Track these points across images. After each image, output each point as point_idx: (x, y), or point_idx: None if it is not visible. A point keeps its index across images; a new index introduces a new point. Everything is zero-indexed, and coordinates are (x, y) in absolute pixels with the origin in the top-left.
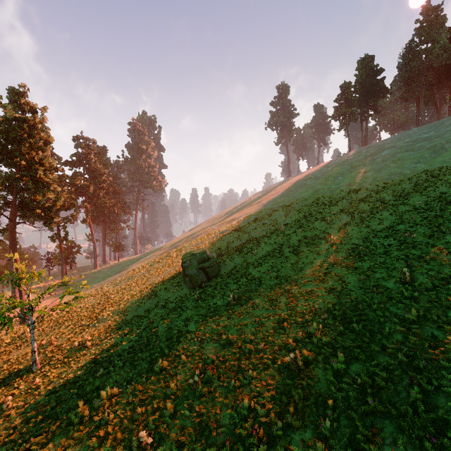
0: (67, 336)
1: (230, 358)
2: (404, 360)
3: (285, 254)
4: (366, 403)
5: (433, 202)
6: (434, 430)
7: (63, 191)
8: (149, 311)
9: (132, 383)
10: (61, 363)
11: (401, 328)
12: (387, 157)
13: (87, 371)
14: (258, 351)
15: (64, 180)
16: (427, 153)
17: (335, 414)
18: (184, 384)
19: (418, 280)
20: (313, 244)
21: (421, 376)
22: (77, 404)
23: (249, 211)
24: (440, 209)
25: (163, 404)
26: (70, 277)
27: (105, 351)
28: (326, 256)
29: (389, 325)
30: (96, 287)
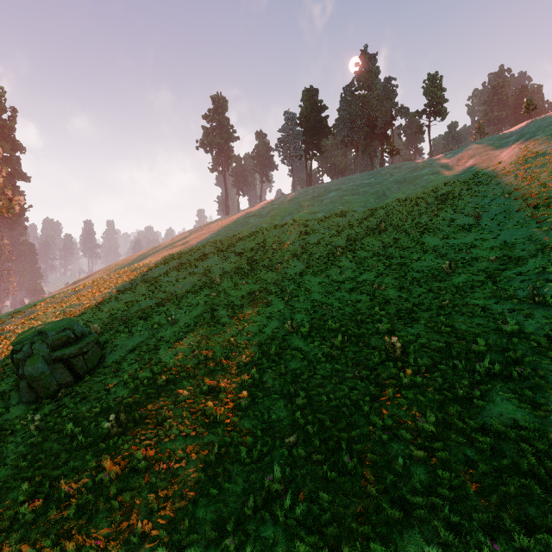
0: None
1: None
2: (451, 539)
3: (222, 319)
4: None
5: (390, 248)
6: None
7: None
8: None
9: None
10: None
11: (420, 454)
12: (335, 199)
13: None
14: None
15: None
16: (372, 198)
17: None
18: None
19: (411, 354)
20: (262, 302)
21: None
22: None
23: (169, 255)
24: (401, 256)
25: None
26: None
27: None
28: (281, 320)
29: (398, 447)
30: None
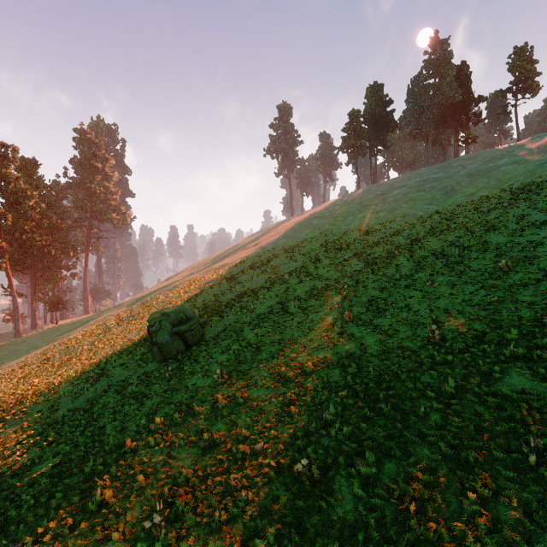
0: None
1: (213, 470)
2: (448, 452)
3: (290, 309)
4: (409, 526)
5: (450, 247)
6: None
7: None
8: (94, 400)
9: (44, 541)
10: None
11: (439, 406)
12: (398, 197)
13: None
14: (255, 454)
15: None
16: (438, 195)
17: None
18: (138, 528)
19: (449, 340)
20: (324, 296)
21: (473, 476)
22: None
23: (243, 255)
24: (459, 255)
25: None
26: None
27: (8, 479)
28: (339, 312)
29: (423, 402)
30: (12, 366)
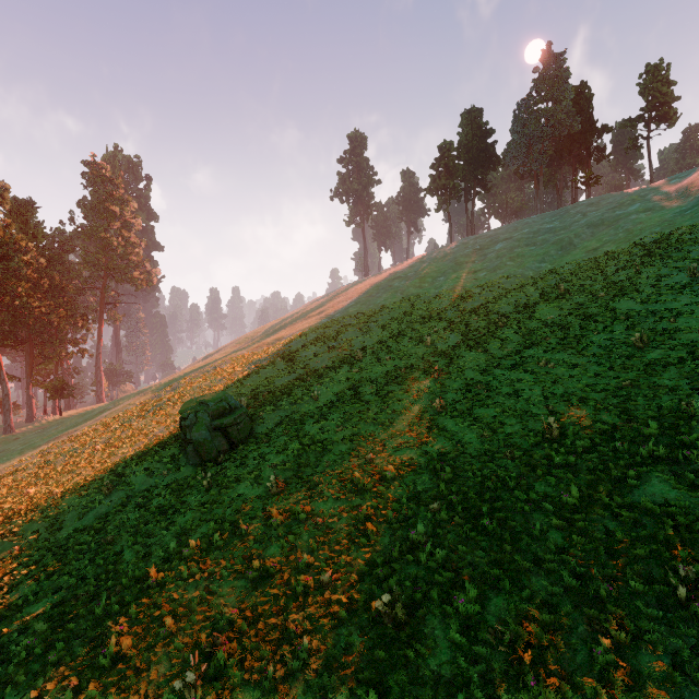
0: None
1: (266, 609)
2: (573, 583)
3: (365, 396)
4: (523, 682)
5: (568, 316)
6: None
7: None
8: (109, 517)
9: None
10: None
11: (559, 522)
12: (502, 252)
13: None
14: (321, 587)
15: None
16: (553, 250)
17: None
18: (166, 689)
19: (570, 436)
20: (409, 379)
21: (605, 614)
22: None
23: (305, 327)
24: (580, 326)
25: None
26: None
27: None
28: (429, 399)
29: (539, 517)
30: (1, 471)
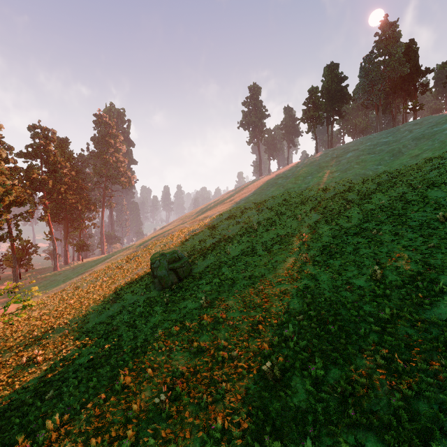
0: (14, 350)
1: (201, 368)
2: (382, 363)
3: (259, 252)
4: (347, 413)
5: (395, 201)
6: (419, 443)
7: (13, 184)
8: (113, 317)
9: (88, 407)
10: (3, 385)
11: (376, 328)
12: (351, 159)
13: (34, 392)
14: (232, 358)
15: (18, 173)
16: (387, 156)
17: (316, 430)
18: (150, 403)
19: (389, 278)
20: (286, 242)
21: (400, 380)
22: (16, 439)
23: (221, 209)
24: (402, 208)
25: (123, 431)
26: (16, 284)
27: (58, 367)
28: (299, 254)
29: (364, 325)
30: (54, 291)
